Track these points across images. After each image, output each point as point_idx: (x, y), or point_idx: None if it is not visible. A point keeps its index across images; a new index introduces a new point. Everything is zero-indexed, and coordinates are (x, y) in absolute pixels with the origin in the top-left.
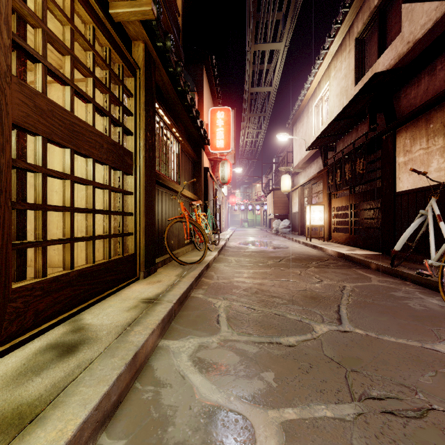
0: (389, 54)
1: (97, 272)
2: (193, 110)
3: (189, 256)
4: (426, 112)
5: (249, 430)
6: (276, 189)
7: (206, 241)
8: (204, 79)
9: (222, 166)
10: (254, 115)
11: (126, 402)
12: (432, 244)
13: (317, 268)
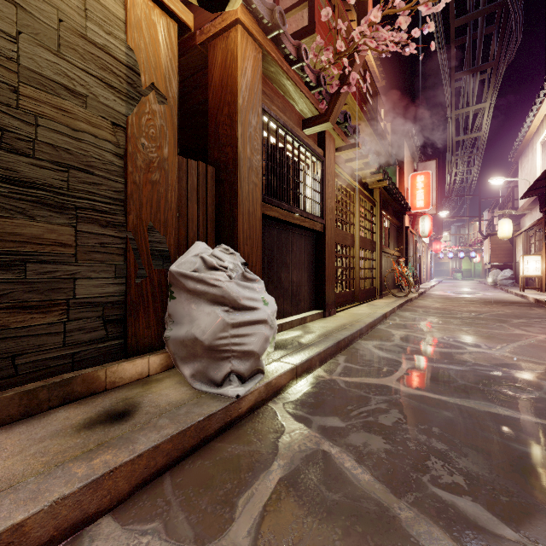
0: None
1: (368, 291)
2: (399, 198)
3: (397, 294)
4: None
5: (426, 319)
6: (493, 234)
7: (409, 284)
8: (404, 149)
9: (422, 221)
10: (461, 157)
11: (394, 315)
12: None
13: (498, 305)
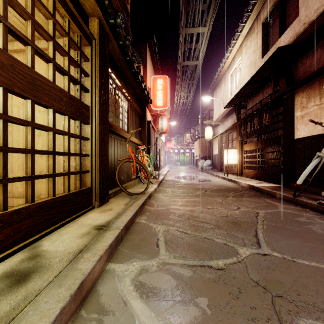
0: (288, 33)
1: (57, 204)
2: (139, 76)
3: (136, 188)
4: (319, 76)
5: None
6: (201, 137)
7: (148, 177)
8: (148, 55)
9: (161, 120)
10: (185, 82)
11: None
12: None
13: (234, 197)
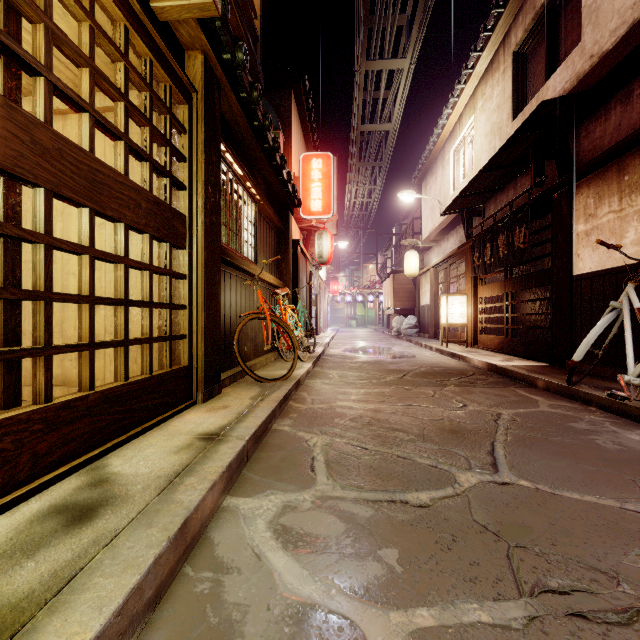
0: (562, 74)
1: (132, 394)
2: (277, 156)
3: (271, 369)
4: (618, 157)
5: None
6: (397, 272)
7: (295, 347)
8: (293, 112)
9: (320, 238)
10: (365, 165)
11: (168, 598)
12: (629, 351)
13: (458, 386)
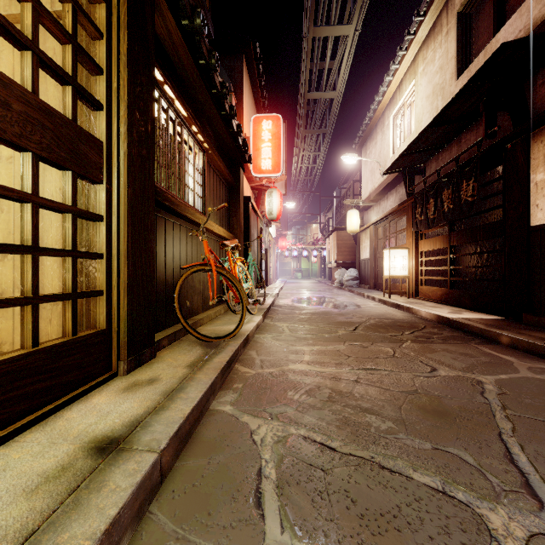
0: (515, 23)
1: None
2: (226, 104)
3: (219, 323)
4: None
5: None
6: (339, 229)
7: (243, 301)
8: (245, 76)
9: (270, 196)
10: (311, 132)
11: None
12: None
13: (416, 342)
